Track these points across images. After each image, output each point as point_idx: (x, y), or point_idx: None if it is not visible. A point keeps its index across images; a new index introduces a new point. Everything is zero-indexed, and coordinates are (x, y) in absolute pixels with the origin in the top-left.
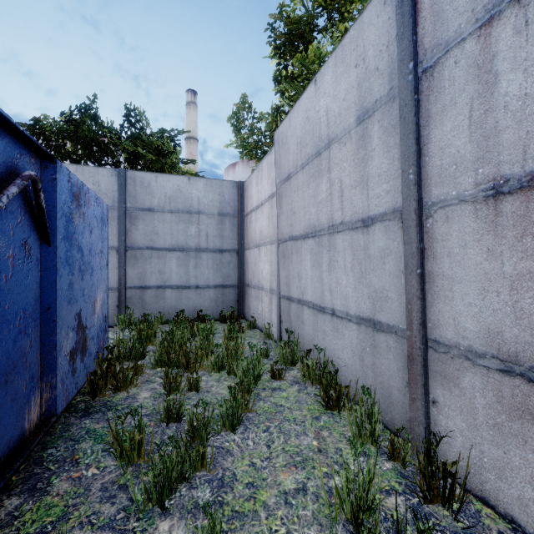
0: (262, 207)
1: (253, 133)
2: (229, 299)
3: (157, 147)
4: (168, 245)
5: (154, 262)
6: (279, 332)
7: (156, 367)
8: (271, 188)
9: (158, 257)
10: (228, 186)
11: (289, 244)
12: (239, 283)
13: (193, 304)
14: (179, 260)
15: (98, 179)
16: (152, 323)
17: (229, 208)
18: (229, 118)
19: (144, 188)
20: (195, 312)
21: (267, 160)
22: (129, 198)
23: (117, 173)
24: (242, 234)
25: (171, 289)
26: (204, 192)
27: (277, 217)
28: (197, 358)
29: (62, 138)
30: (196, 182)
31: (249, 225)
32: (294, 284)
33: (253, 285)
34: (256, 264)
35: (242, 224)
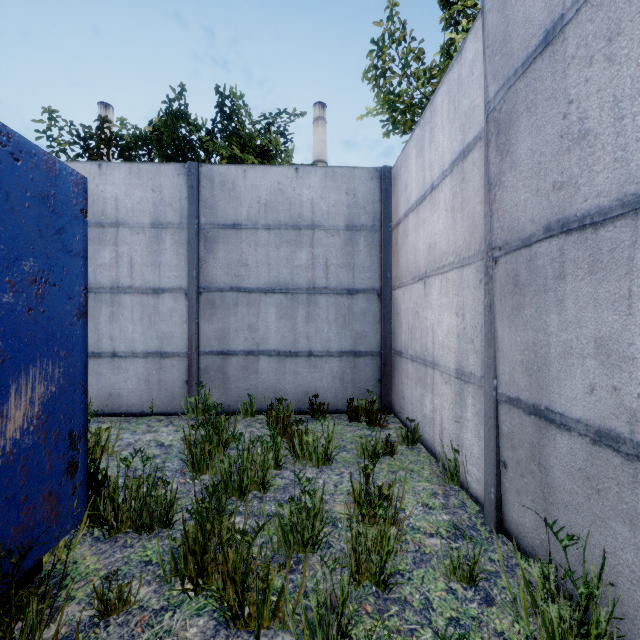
0: (433, 193)
1: (408, 75)
2: (364, 377)
3: (261, 148)
4: (262, 284)
5: (242, 312)
6: (495, 491)
7: (174, 578)
8: (461, 136)
9: (248, 303)
10: (362, 177)
11: (545, 248)
12: (381, 348)
13: (304, 382)
14: (281, 309)
15: (159, 183)
16: (220, 424)
17: (364, 215)
18: (364, 73)
19: (226, 192)
20: (307, 397)
21: (448, 83)
22: (204, 210)
23: (186, 170)
24: (388, 260)
25: (268, 357)
26: (322, 191)
27: (489, 188)
28: (267, 589)
29: (148, 153)
30: (308, 174)
31: (402, 242)
32: (571, 373)
33: (410, 355)
34: (418, 315)
35: (388, 244)
